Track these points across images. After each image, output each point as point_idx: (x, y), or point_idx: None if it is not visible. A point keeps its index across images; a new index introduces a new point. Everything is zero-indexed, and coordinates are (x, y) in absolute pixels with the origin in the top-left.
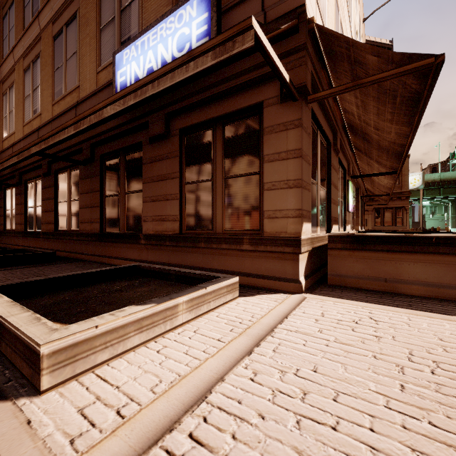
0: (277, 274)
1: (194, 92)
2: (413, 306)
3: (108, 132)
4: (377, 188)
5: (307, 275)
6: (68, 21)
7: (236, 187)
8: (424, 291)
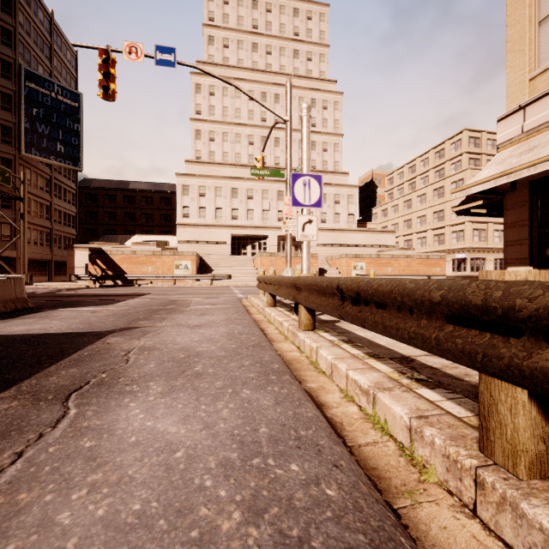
0: None
1: None
2: None
3: None
4: None
5: None
6: None
7: None
8: None
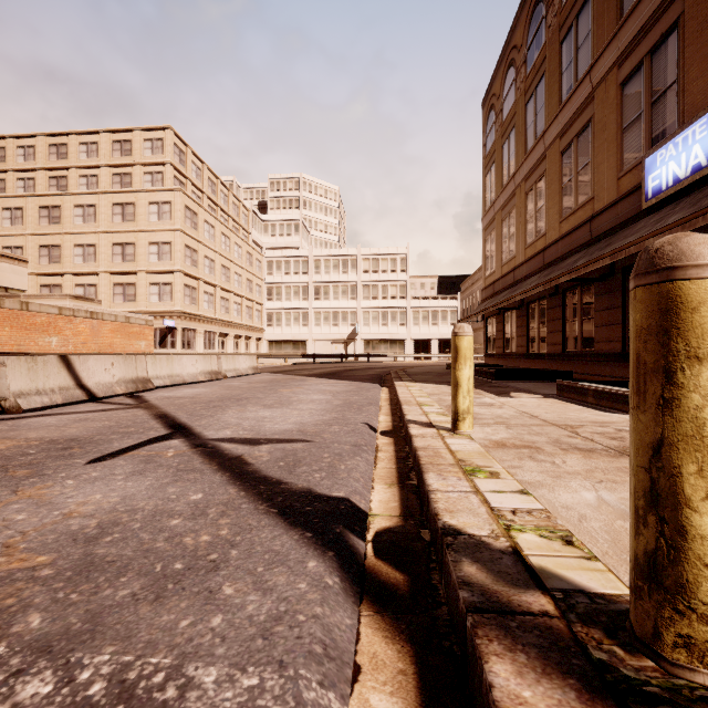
0: None
1: None
2: None
3: None
4: None
5: None
6: (578, 132)
7: None
8: None
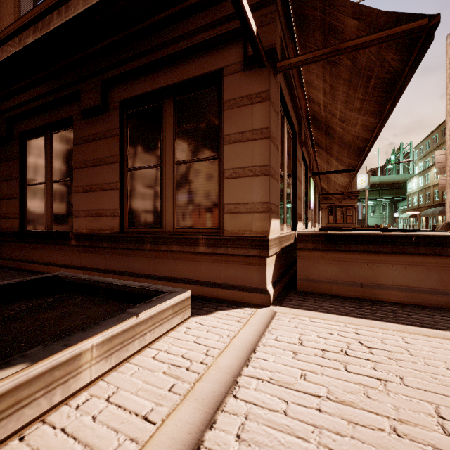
0: (240, 283)
1: (137, 55)
2: (399, 318)
3: (29, 103)
4: (332, 187)
5: (275, 281)
6: None
7: (191, 174)
8: (403, 296)
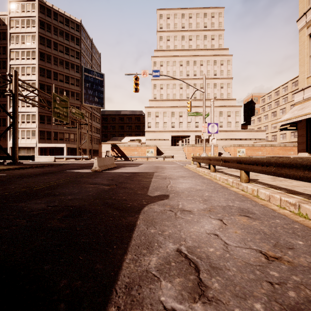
0: None
1: None
2: None
3: None
4: None
5: None
6: None
7: None
8: None
